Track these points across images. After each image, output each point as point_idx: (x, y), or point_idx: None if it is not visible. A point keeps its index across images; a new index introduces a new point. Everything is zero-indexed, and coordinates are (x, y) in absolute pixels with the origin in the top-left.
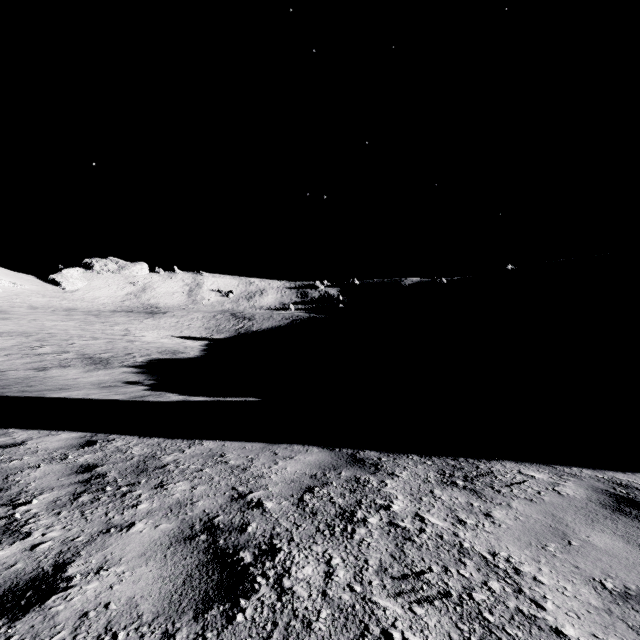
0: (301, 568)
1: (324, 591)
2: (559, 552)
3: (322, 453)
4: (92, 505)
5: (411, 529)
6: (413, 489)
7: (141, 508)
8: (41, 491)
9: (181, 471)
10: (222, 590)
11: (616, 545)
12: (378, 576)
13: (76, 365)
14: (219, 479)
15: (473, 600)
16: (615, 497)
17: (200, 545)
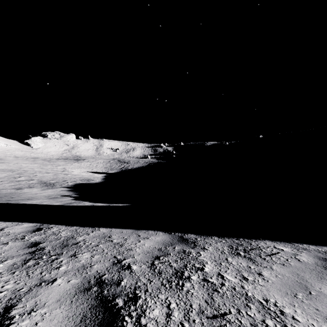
0: (152, 310)
1: None
2: (305, 299)
3: (164, 235)
4: (34, 267)
5: (216, 283)
6: (216, 257)
7: (61, 269)
8: (6, 258)
9: (86, 246)
10: (103, 326)
11: None
12: (198, 316)
13: (37, 186)
14: (107, 251)
15: None
16: None
17: (93, 294)
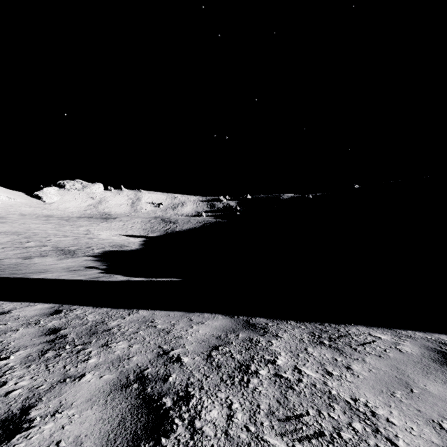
0: (209, 411)
1: (226, 431)
2: (404, 398)
3: (225, 319)
4: (54, 360)
5: (292, 379)
6: (292, 347)
7: (90, 362)
8: (18, 349)
9: (122, 333)
10: (148, 430)
11: (446, 392)
12: (268, 418)
13: (52, 255)
14: (149, 339)
15: (342, 438)
16: (442, 354)
17: (133, 392)
